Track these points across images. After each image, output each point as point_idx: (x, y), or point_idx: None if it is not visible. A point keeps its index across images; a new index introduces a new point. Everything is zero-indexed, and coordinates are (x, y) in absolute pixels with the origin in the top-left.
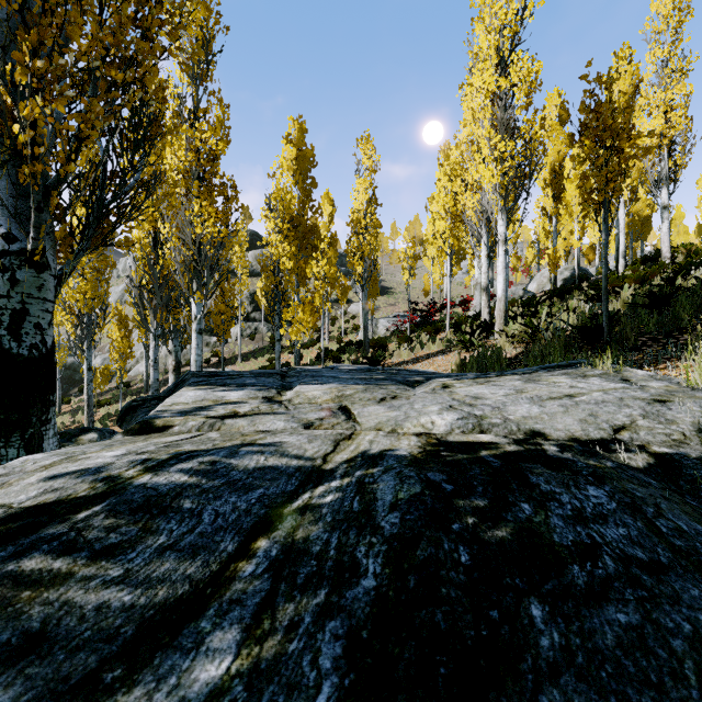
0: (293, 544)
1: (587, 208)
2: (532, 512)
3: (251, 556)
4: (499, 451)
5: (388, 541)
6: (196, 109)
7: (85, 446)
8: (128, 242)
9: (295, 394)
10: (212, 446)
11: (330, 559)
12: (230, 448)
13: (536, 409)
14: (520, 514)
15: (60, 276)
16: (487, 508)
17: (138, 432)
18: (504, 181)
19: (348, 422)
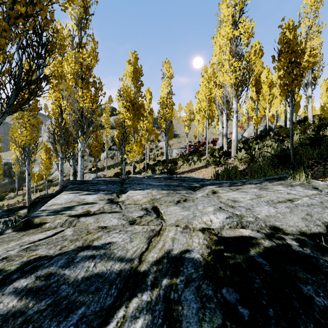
0: None
1: (272, 97)
2: None
3: None
4: (261, 248)
5: None
6: (80, 42)
7: None
8: (35, 109)
9: (126, 197)
10: (58, 250)
11: None
12: (71, 253)
13: (273, 210)
14: None
15: None
16: None
17: (22, 228)
18: (236, 81)
19: (157, 220)
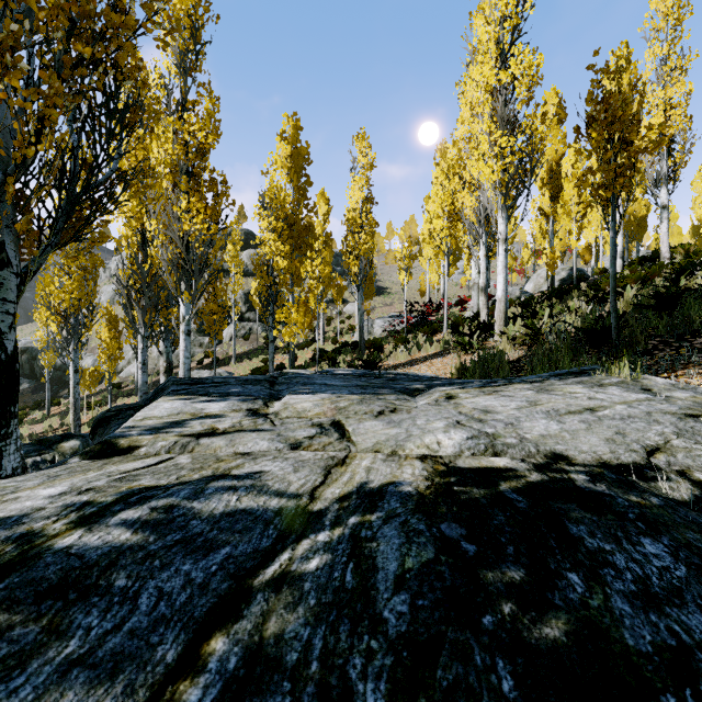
0: (260, 647)
1: (585, 208)
2: (585, 589)
3: (199, 670)
4: (520, 482)
5: (394, 647)
6: (184, 100)
7: (23, 478)
8: (104, 238)
9: (283, 406)
10: (175, 480)
11: (311, 681)
12: (197, 483)
13: (555, 426)
14: (570, 594)
15: (25, 275)
16: (525, 584)
17: (98, 455)
18: (504, 178)
19: (341, 442)
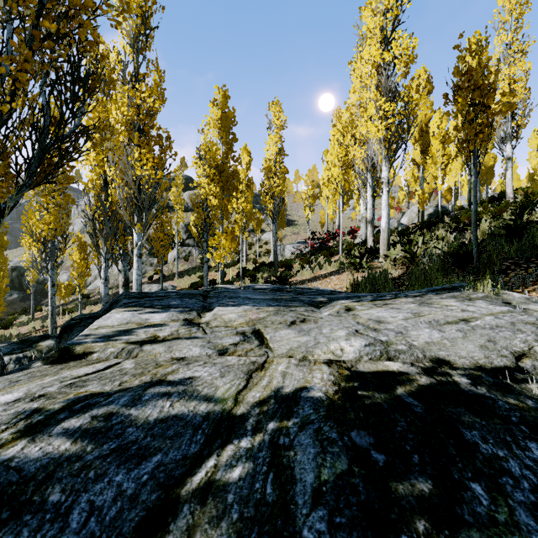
0: None
1: (448, 159)
2: (490, 502)
3: None
4: (413, 385)
5: None
6: (137, 73)
7: None
8: (69, 180)
9: (213, 317)
10: (117, 386)
11: None
12: (136, 389)
13: (437, 334)
14: (478, 508)
15: (3, 209)
16: (435, 498)
17: (57, 359)
18: (387, 135)
19: (261, 348)
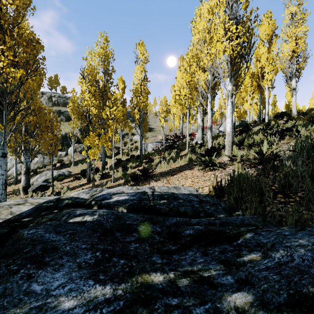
0: None
1: (254, 89)
2: None
3: None
4: None
5: None
6: None
7: None
8: None
9: None
10: None
11: None
12: None
13: None
14: None
15: None
16: None
17: None
18: (233, 53)
19: None
